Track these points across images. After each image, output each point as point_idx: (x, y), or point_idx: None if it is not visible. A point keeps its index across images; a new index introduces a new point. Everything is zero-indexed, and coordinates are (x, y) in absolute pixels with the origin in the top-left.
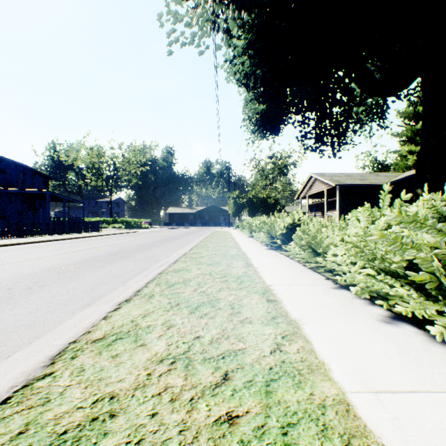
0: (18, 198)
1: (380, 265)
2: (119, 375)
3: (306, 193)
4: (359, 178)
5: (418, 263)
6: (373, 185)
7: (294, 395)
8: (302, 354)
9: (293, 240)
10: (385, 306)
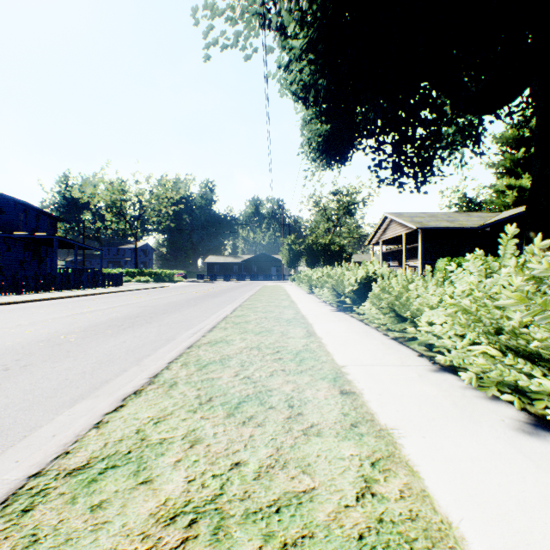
0: (18, 244)
1: (510, 342)
2: None
3: (379, 238)
4: (447, 218)
5: None
6: (464, 227)
7: None
8: (409, 502)
9: (366, 298)
10: (517, 405)
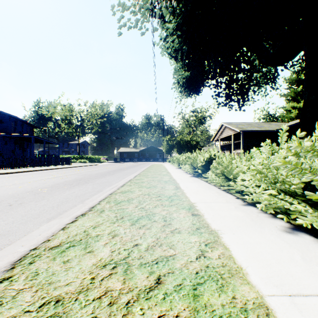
0: (11, 140)
1: (281, 186)
2: (67, 279)
3: (218, 137)
4: (257, 126)
5: (315, 184)
6: (267, 130)
7: (218, 299)
8: (222, 260)
9: (210, 169)
10: (285, 219)
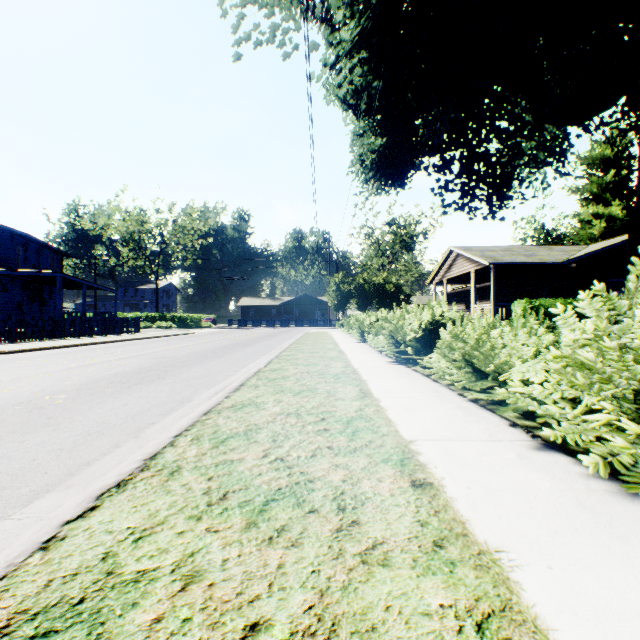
0: (16, 283)
1: None
2: None
3: (443, 276)
4: (524, 253)
5: None
6: (545, 263)
7: None
8: None
9: (433, 348)
10: None
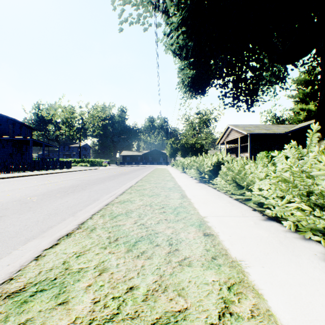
0: (9, 143)
1: (318, 201)
2: None
3: (224, 140)
4: (265, 128)
5: None
6: (275, 133)
7: None
8: (258, 321)
9: (218, 175)
10: (324, 243)
